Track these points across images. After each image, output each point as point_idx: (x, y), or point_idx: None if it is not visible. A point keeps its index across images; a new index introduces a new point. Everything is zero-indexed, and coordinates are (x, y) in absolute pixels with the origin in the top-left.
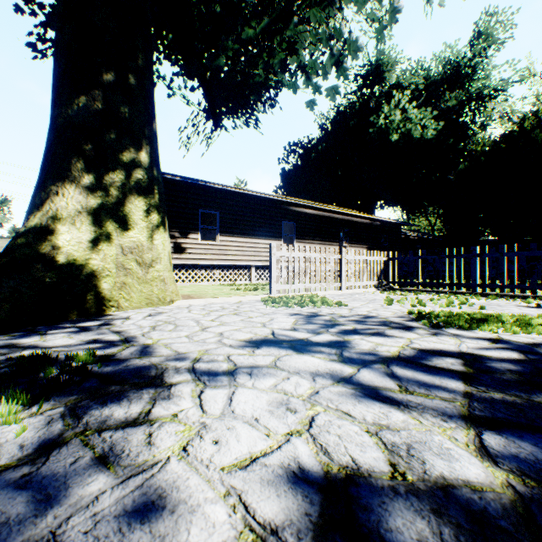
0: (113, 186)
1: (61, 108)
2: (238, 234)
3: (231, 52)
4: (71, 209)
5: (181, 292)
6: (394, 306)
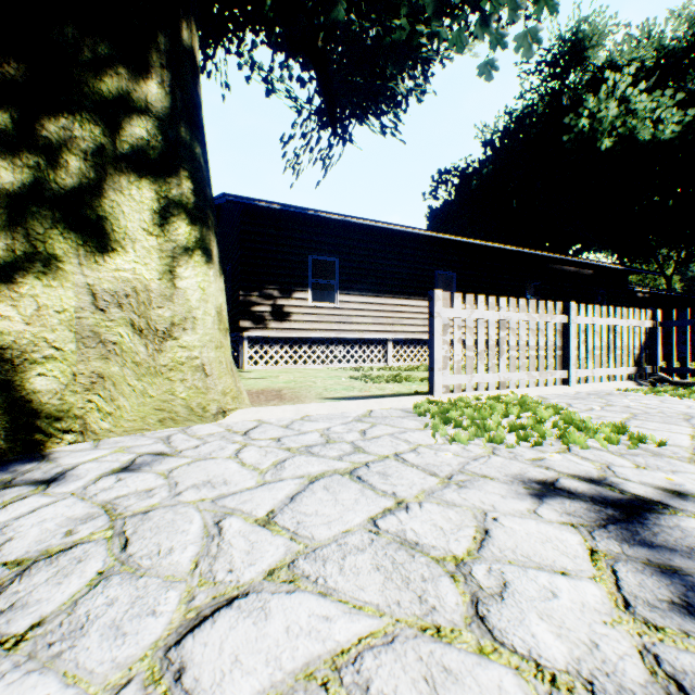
0: (71, 148)
1: None
2: (367, 291)
3: None
4: None
5: (272, 383)
6: None
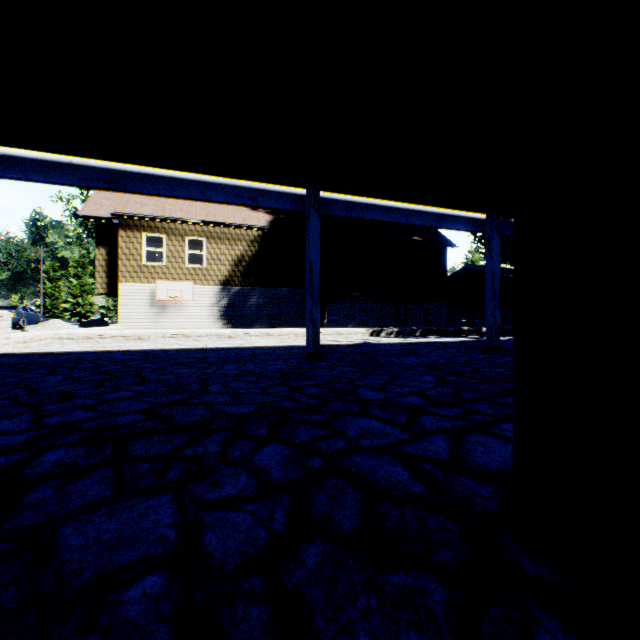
0: None
1: None
2: None
3: None
4: None
5: None
6: None
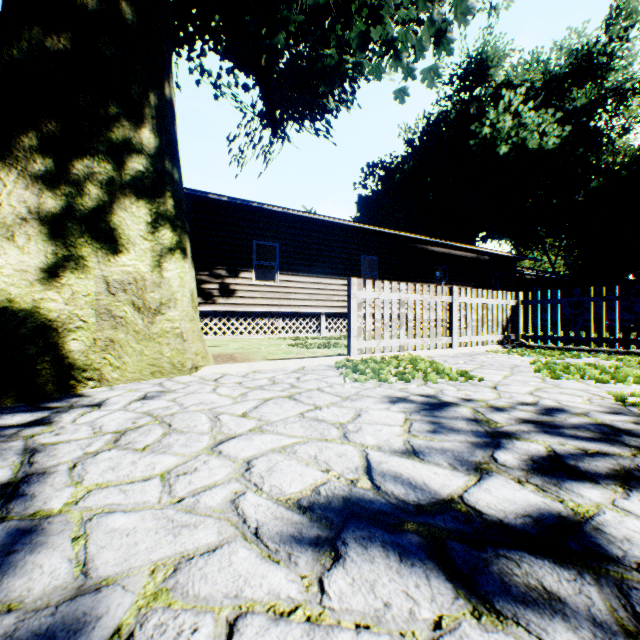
0: (92, 180)
1: (2, 49)
2: (303, 272)
3: (293, 25)
4: (6, 213)
5: (224, 349)
6: (565, 380)
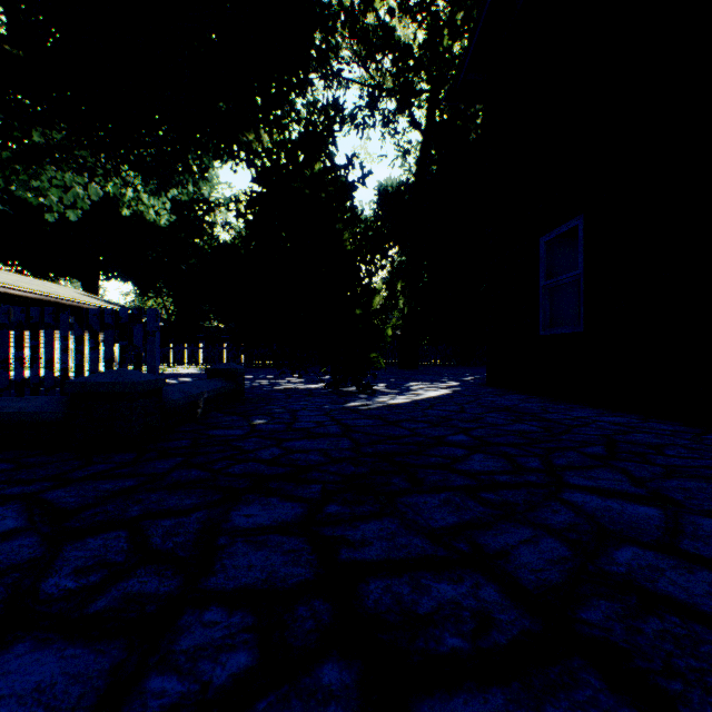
0: None
1: None
2: None
3: None
4: None
5: None
6: None
